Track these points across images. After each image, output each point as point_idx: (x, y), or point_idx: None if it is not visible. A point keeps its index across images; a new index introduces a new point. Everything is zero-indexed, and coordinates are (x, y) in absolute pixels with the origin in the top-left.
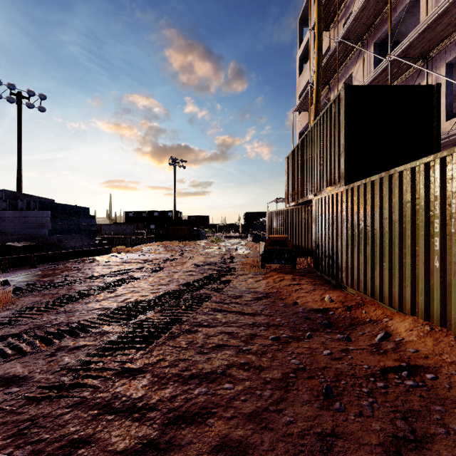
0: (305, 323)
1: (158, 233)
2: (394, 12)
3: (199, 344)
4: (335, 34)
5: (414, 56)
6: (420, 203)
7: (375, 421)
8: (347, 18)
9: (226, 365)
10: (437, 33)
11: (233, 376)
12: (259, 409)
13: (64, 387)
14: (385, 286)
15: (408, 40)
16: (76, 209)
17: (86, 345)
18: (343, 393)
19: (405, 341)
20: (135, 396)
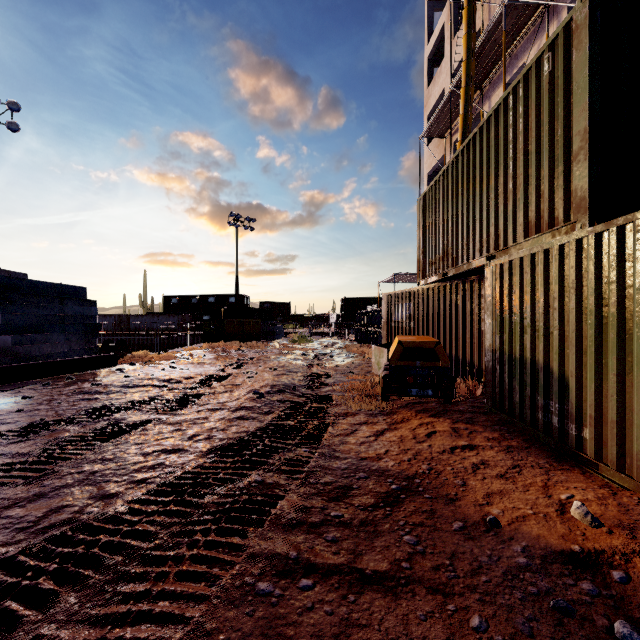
0: (566, 636)
1: (208, 329)
2: None
3: None
4: (492, 6)
5: None
6: None
7: None
8: None
9: None
10: None
11: None
12: None
13: None
14: None
15: None
16: (60, 290)
17: None
18: None
19: None
20: None
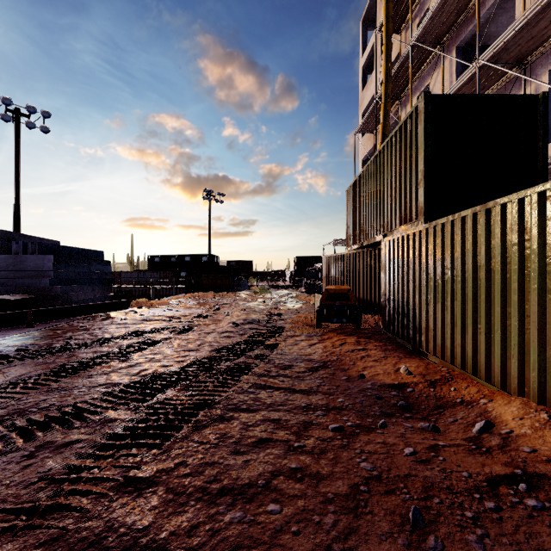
0: (376, 404)
1: (189, 282)
2: (482, 8)
3: (234, 438)
4: (408, 37)
5: (508, 61)
6: (532, 246)
7: None
8: (422, 17)
9: (271, 473)
10: (539, 32)
11: (280, 491)
12: (318, 548)
13: (37, 511)
14: (480, 355)
15: (502, 40)
16: (86, 253)
17: (80, 440)
18: (437, 520)
19: (515, 435)
20: (138, 526)
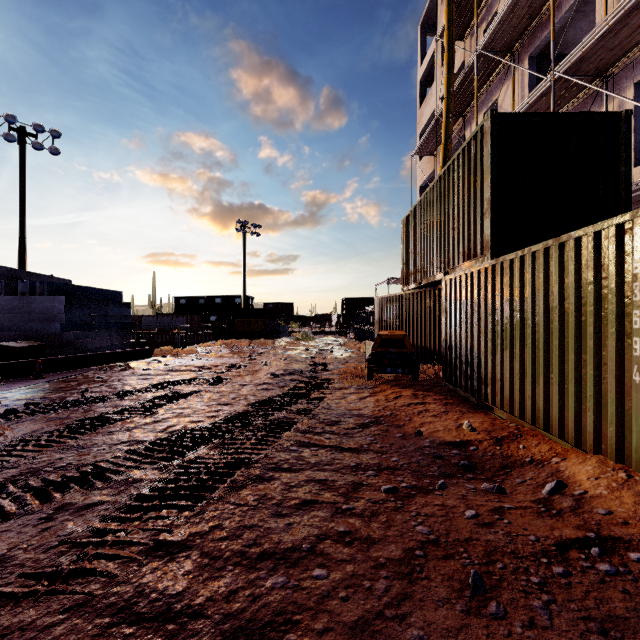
0: (434, 464)
1: (221, 327)
2: (558, 11)
3: (275, 500)
4: (473, 45)
5: (588, 73)
6: (610, 285)
7: (556, 637)
8: (489, 21)
9: (317, 536)
10: (623, 40)
11: (327, 555)
12: (369, 614)
13: (60, 576)
14: (553, 408)
15: (580, 49)
16: (103, 294)
17: (103, 501)
18: (500, 585)
19: (589, 496)
20: (171, 591)
